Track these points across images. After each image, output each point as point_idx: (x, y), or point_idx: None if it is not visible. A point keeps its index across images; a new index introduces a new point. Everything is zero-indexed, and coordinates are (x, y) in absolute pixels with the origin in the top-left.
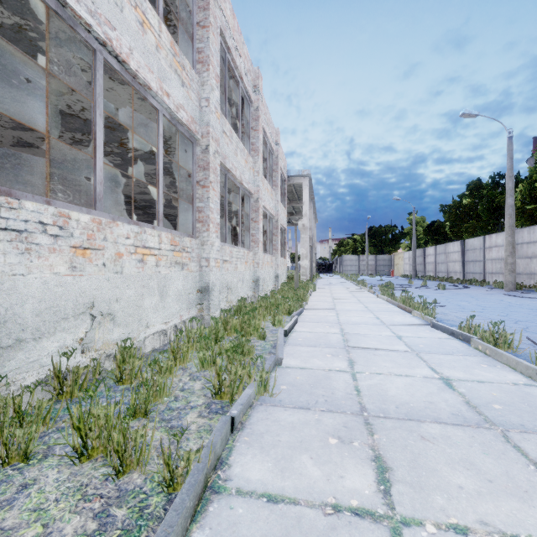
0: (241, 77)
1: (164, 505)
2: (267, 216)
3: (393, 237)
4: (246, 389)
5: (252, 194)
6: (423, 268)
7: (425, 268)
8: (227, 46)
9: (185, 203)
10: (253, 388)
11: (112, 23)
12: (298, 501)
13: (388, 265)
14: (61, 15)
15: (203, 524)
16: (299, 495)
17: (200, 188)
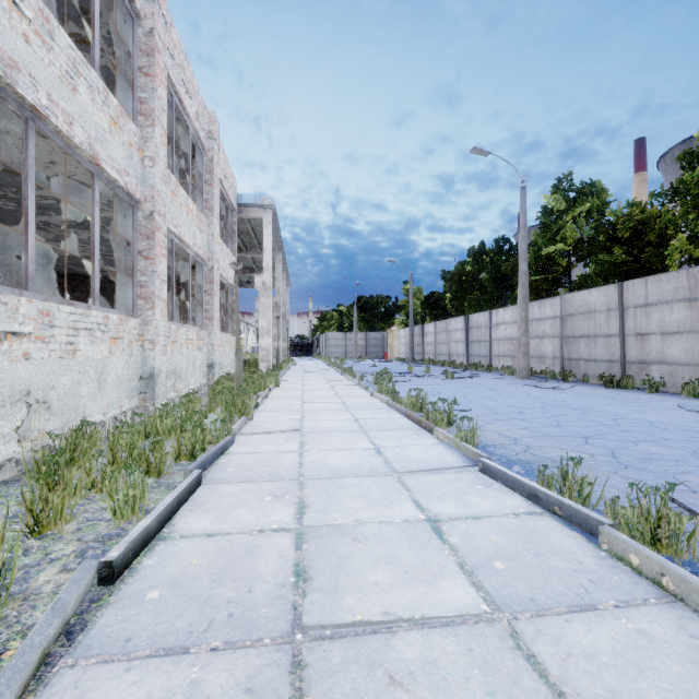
0: None
1: None
2: (189, 257)
3: (387, 310)
4: None
5: (140, 201)
6: (421, 349)
7: (424, 350)
8: None
9: None
10: None
11: None
12: None
13: (381, 346)
14: None
15: None
16: None
17: None
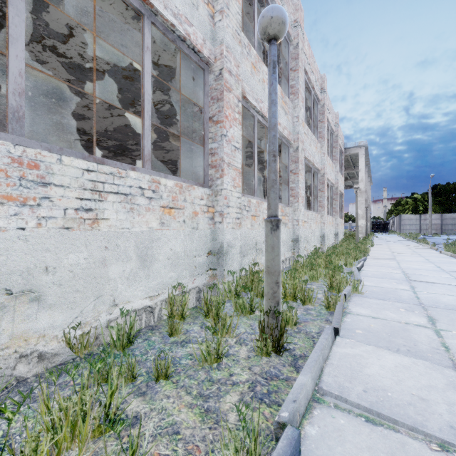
0: (313, 87)
1: (328, 313)
2: (328, 185)
3: None
4: (346, 287)
5: (320, 170)
6: None
7: None
8: (305, 71)
9: (282, 185)
10: (350, 287)
11: (262, 100)
12: (387, 319)
13: None
14: (246, 107)
15: (347, 318)
16: (387, 318)
17: (293, 174)
